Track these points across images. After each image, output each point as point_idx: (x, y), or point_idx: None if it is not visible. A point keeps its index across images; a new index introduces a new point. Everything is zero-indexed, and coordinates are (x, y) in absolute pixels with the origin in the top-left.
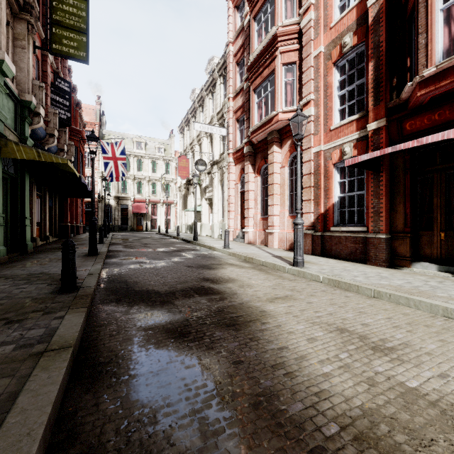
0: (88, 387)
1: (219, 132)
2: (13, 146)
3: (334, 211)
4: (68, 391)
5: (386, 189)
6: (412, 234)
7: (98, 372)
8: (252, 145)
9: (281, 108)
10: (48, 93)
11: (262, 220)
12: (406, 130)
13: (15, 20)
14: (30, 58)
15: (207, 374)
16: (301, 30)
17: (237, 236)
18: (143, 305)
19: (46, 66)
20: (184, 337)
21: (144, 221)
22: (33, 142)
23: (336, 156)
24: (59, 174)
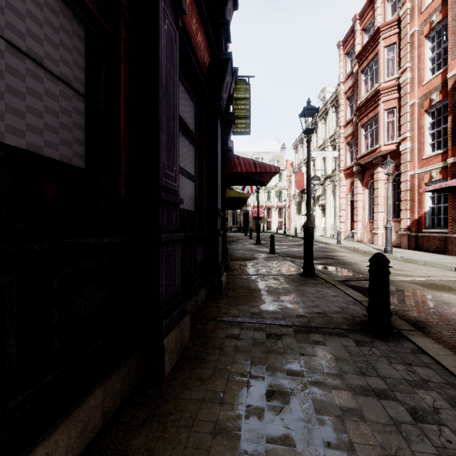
0: None
1: (332, 155)
2: (229, 191)
3: (426, 218)
4: None
5: None
6: None
7: None
8: (360, 165)
9: (383, 142)
10: None
11: (369, 223)
12: None
13: None
14: None
15: (336, 268)
16: (400, 84)
17: (347, 236)
18: None
19: None
20: (326, 264)
21: (261, 223)
22: None
23: (427, 178)
24: (238, 200)
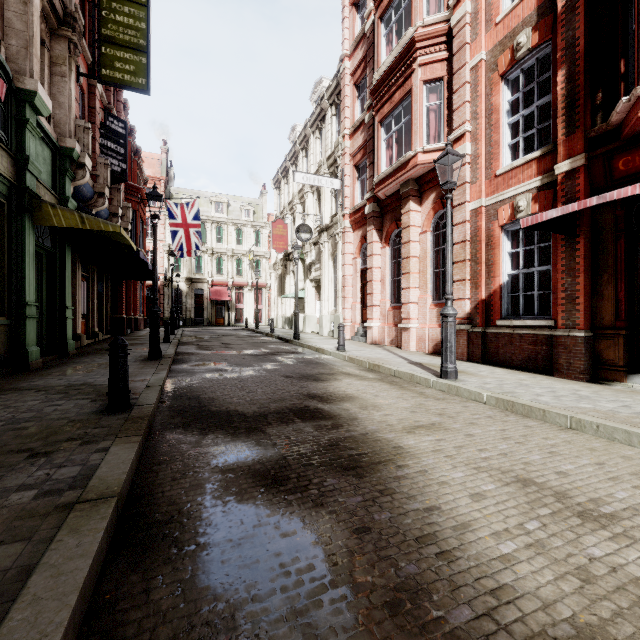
0: (136, 561)
1: (330, 184)
2: (49, 209)
3: (502, 297)
4: (107, 566)
5: (585, 261)
6: (628, 331)
7: (153, 536)
8: (377, 201)
9: (421, 147)
10: (97, 137)
11: (392, 310)
12: (619, 170)
13: (53, 39)
14: (73, 89)
15: (315, 549)
16: (450, 31)
17: (355, 333)
18: (221, 433)
19: (94, 100)
20: (280, 485)
21: (226, 312)
22: (76, 204)
23: (505, 214)
24: (111, 248)
